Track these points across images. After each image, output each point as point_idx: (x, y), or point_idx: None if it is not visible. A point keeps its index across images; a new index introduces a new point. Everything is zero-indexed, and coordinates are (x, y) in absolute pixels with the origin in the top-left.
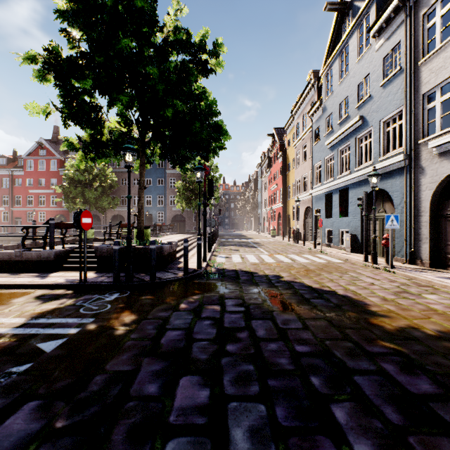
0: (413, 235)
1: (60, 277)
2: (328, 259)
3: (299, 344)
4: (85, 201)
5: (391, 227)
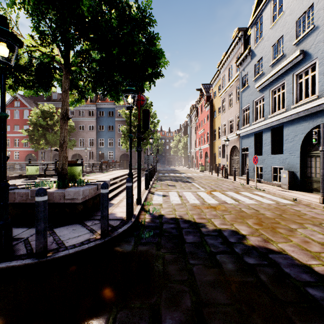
0: None
1: None
2: (271, 198)
3: None
4: (47, 142)
5: None
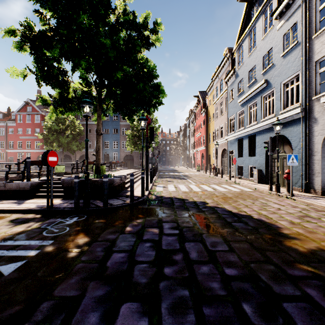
0: (308, 170)
1: (33, 203)
2: (241, 188)
3: (227, 267)
4: (60, 145)
5: (292, 164)
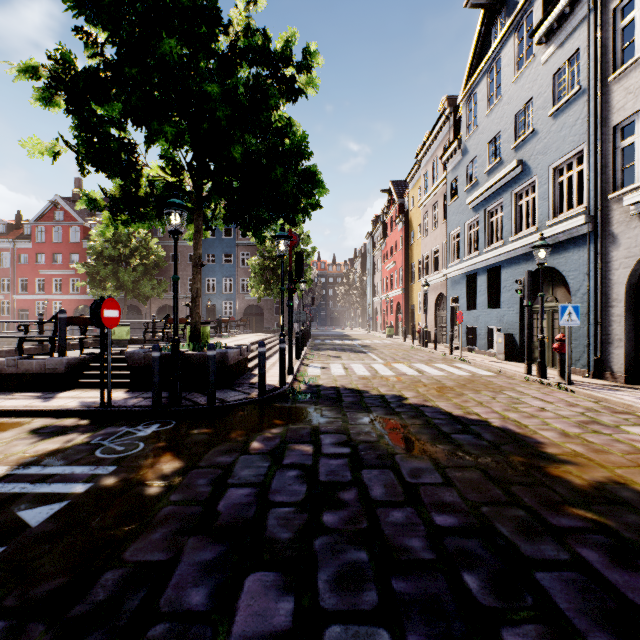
0: (600, 336)
1: (73, 398)
2: (471, 370)
3: (439, 513)
4: (119, 286)
5: (569, 323)
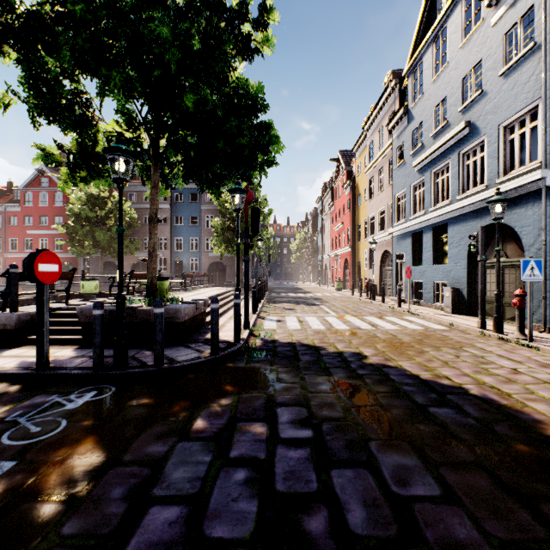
0: None
1: (15, 358)
2: (423, 323)
3: None
4: (96, 244)
5: (531, 278)
